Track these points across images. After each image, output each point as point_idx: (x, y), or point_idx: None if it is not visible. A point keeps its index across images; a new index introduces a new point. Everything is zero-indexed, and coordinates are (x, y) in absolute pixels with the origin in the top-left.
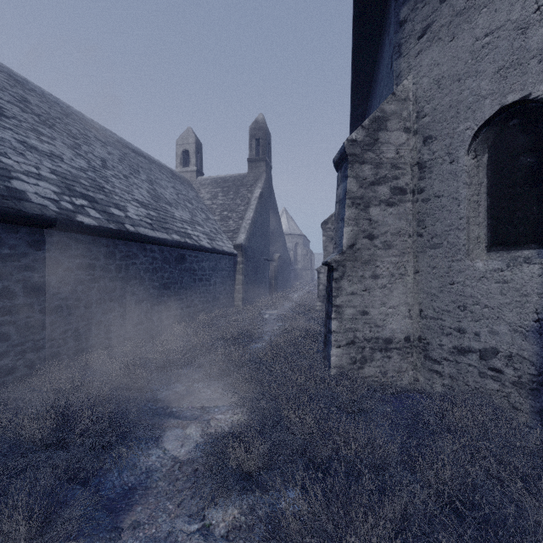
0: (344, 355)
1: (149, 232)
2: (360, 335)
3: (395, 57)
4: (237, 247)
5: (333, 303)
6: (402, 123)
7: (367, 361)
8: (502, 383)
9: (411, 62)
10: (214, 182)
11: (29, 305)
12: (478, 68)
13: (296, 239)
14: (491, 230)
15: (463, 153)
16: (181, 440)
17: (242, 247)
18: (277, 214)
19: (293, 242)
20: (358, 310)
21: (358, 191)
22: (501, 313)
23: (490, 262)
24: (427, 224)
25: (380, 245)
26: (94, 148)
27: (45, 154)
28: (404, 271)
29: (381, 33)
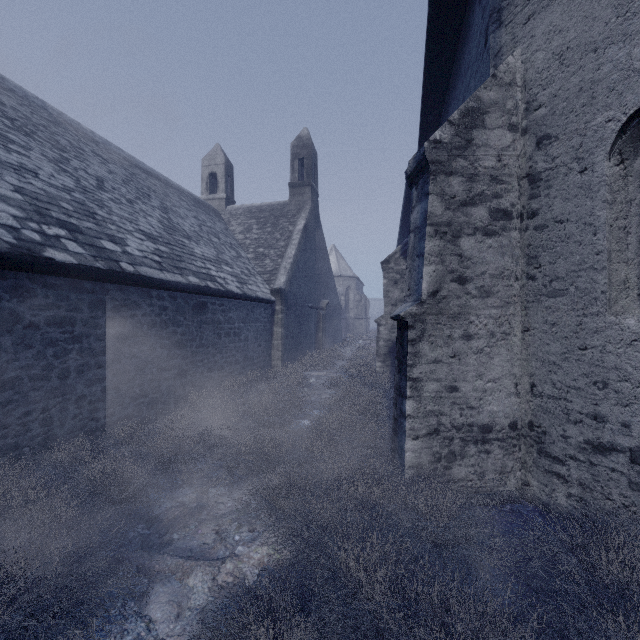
0: (424, 449)
1: (156, 272)
2: (446, 421)
3: (493, 28)
4: (275, 292)
5: (407, 375)
6: (506, 117)
7: (457, 458)
8: None
9: (518, 32)
10: (247, 212)
11: None
12: (629, 28)
13: (348, 282)
14: None
15: (602, 156)
16: (177, 601)
17: (281, 292)
18: (324, 251)
19: (343, 285)
20: (444, 385)
21: (444, 214)
22: None
23: None
24: (542, 262)
25: (475, 292)
26: (89, 165)
27: (10, 167)
28: (508, 328)
29: (466, 5)
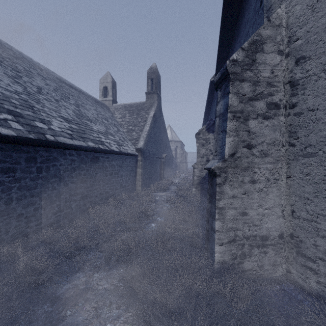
0: (226, 251)
1: (68, 140)
2: (240, 233)
3: None
4: (137, 150)
5: (216, 205)
6: (276, 46)
7: (246, 257)
8: None
9: None
10: (123, 107)
11: None
12: None
13: (176, 144)
14: None
15: None
16: None
17: (141, 150)
18: (164, 128)
19: (174, 145)
20: (238, 212)
21: (238, 105)
22: None
23: None
24: (299, 135)
25: (257, 154)
26: (34, 80)
27: None
28: (278, 176)
29: None
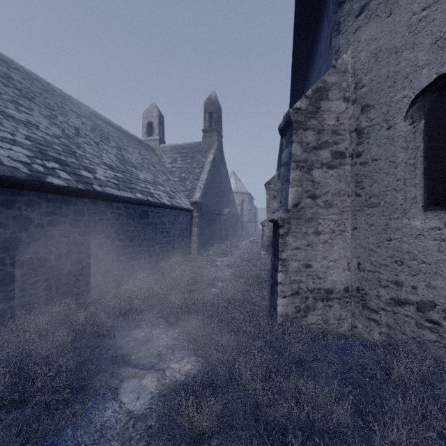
0: (290, 304)
1: (115, 191)
2: (303, 286)
3: (334, 34)
4: (193, 204)
5: (279, 257)
6: (342, 93)
7: (310, 310)
8: (440, 334)
9: (350, 38)
10: (174, 149)
11: (0, 260)
12: (416, 40)
13: (243, 197)
14: (428, 191)
15: (400, 119)
16: (137, 392)
17: (197, 204)
18: (226, 175)
19: (240, 199)
20: (302, 264)
21: (302, 155)
22: (438, 269)
23: (428, 221)
24: (364, 185)
25: (322, 204)
26: (69, 119)
27: (21, 123)
28: (343, 227)
29: (319, 16)
